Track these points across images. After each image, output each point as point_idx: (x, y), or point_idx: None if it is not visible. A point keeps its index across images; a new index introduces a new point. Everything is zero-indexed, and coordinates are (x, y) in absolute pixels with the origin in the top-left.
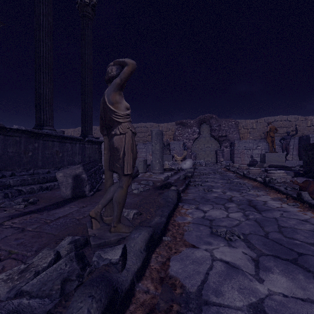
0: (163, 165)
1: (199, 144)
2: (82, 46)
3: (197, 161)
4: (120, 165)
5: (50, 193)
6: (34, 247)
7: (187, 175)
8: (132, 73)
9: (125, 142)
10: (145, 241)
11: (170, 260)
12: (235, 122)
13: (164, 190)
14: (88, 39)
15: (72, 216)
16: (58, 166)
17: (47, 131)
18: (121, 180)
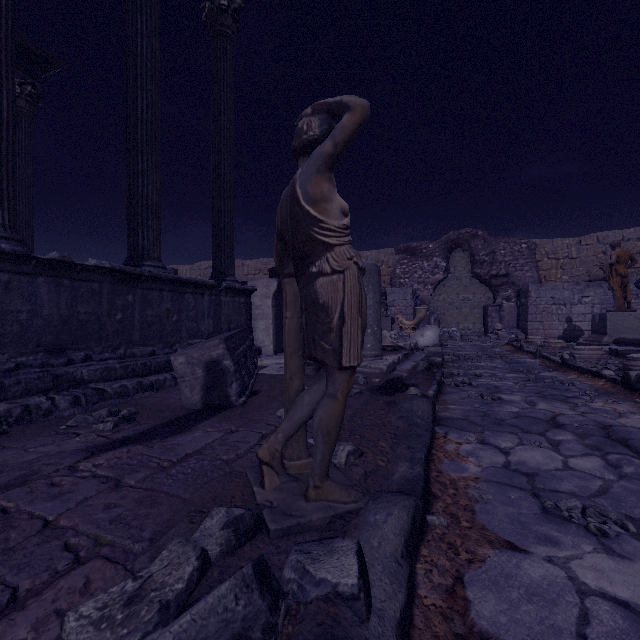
0: (380, 338)
1: (446, 293)
2: (214, 96)
3: (443, 330)
4: (333, 346)
5: (158, 397)
6: (145, 530)
7: (432, 361)
8: (360, 128)
9: (345, 291)
10: (403, 532)
11: (465, 583)
12: (528, 245)
13: (396, 396)
14: (225, 80)
15: (213, 454)
16: (170, 341)
17: (151, 269)
18: (333, 380)
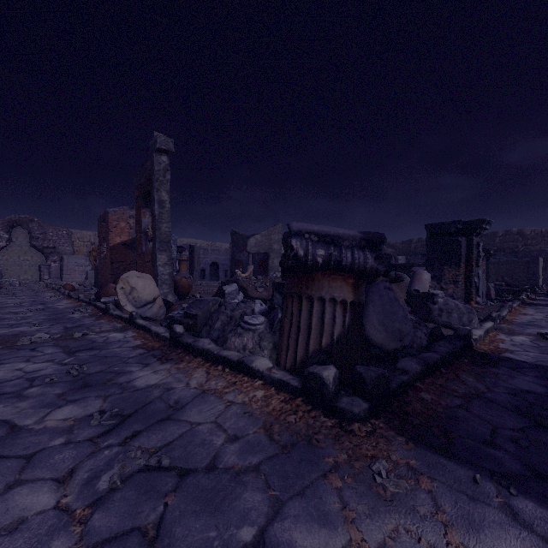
0: None
1: (10, 255)
2: None
3: (5, 280)
4: None
5: None
6: None
7: None
8: None
9: None
10: None
11: None
12: (67, 232)
13: None
14: None
15: None
16: None
17: None
18: None
